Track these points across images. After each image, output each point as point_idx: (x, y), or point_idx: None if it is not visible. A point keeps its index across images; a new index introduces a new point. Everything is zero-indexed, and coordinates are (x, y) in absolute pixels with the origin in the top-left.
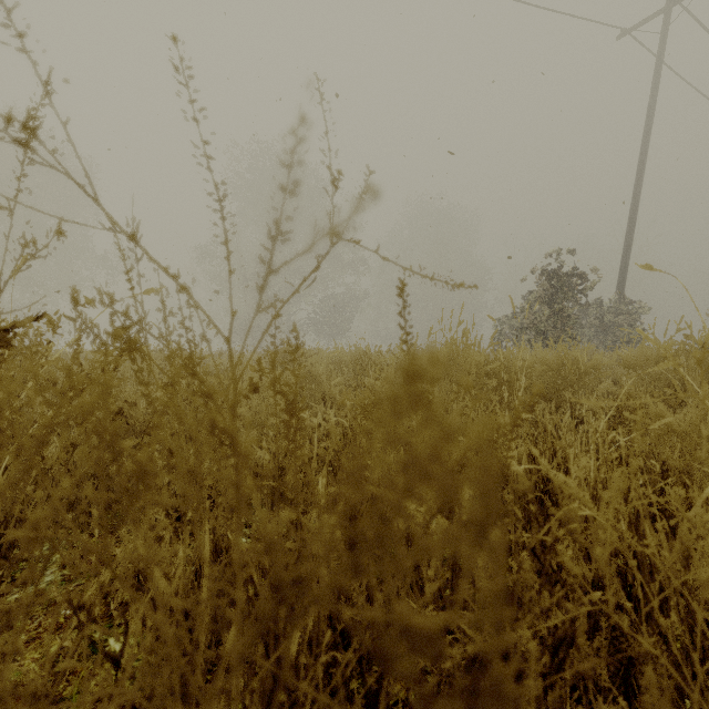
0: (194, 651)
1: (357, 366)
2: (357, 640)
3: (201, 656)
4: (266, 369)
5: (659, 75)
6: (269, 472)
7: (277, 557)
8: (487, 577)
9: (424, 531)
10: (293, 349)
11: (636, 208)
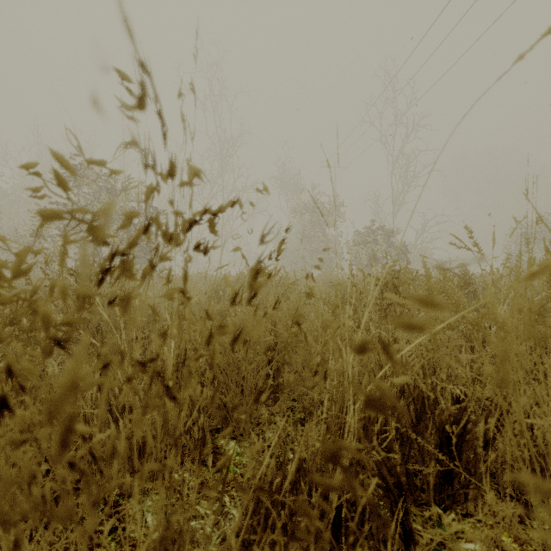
0: None
1: None
2: None
3: None
4: None
5: None
6: None
7: None
8: None
9: None
10: None
11: None
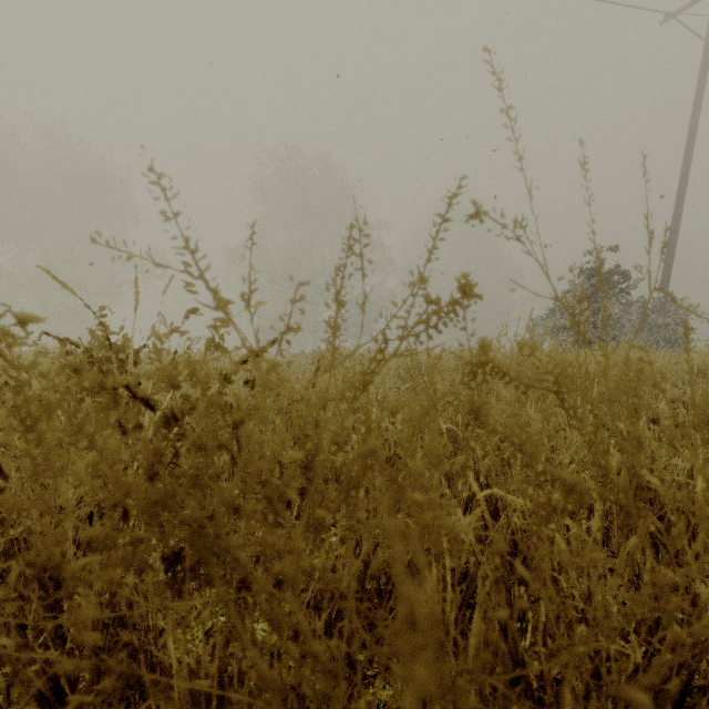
0: (445, 638)
1: (416, 370)
2: (659, 634)
3: (451, 642)
4: (309, 371)
5: (708, 60)
6: (624, 489)
7: (620, 560)
8: (625, 584)
9: (705, 541)
10: (636, 387)
11: (682, 201)
